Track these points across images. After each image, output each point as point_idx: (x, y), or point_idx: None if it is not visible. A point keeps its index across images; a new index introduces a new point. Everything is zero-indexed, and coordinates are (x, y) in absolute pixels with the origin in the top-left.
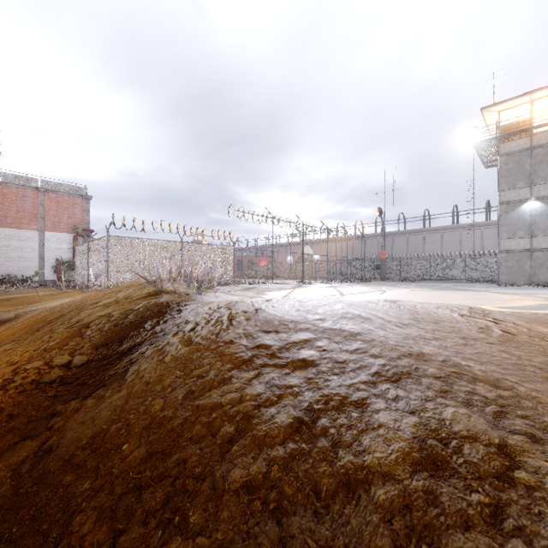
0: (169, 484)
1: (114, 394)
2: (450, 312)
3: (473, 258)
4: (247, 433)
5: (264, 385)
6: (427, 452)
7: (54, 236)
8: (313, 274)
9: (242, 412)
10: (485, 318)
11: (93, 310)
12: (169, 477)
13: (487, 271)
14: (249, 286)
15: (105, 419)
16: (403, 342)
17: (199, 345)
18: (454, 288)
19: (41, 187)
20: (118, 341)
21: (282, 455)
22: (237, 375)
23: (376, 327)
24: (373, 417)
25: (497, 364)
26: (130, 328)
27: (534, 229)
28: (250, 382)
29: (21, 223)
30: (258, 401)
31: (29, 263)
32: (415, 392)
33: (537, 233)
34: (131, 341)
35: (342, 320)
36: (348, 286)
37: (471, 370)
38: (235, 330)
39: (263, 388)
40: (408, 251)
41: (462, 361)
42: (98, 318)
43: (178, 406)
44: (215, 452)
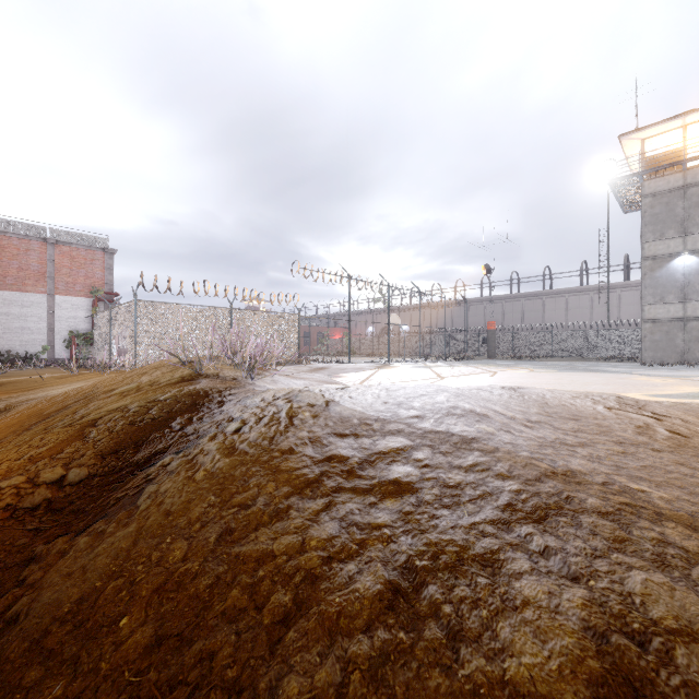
0: (184, 698)
1: (118, 529)
2: (593, 403)
3: (608, 329)
4: (312, 608)
5: (337, 523)
6: (613, 660)
7: (67, 301)
8: (401, 350)
9: (304, 569)
10: (642, 412)
11: (106, 401)
12: (184, 684)
13: (626, 346)
14: (319, 366)
15: (101, 570)
16: (540, 453)
17: (245, 455)
18: (585, 369)
19: (50, 238)
20: (133, 446)
21: (368, 654)
22: (298, 505)
23: (497, 429)
24: (513, 586)
25: (680, 486)
26: (151, 428)
27: (689, 291)
28: (317, 517)
29: (25, 285)
30: (328, 550)
31: (35, 336)
32: (574, 541)
33: (692, 297)
34: (151, 447)
35: (448, 419)
36: (446, 366)
37: (649, 499)
38: (296, 433)
39: (336, 528)
40: (523, 320)
41: (632, 484)
42: (109, 413)
43: (208, 554)
44: (259, 641)
